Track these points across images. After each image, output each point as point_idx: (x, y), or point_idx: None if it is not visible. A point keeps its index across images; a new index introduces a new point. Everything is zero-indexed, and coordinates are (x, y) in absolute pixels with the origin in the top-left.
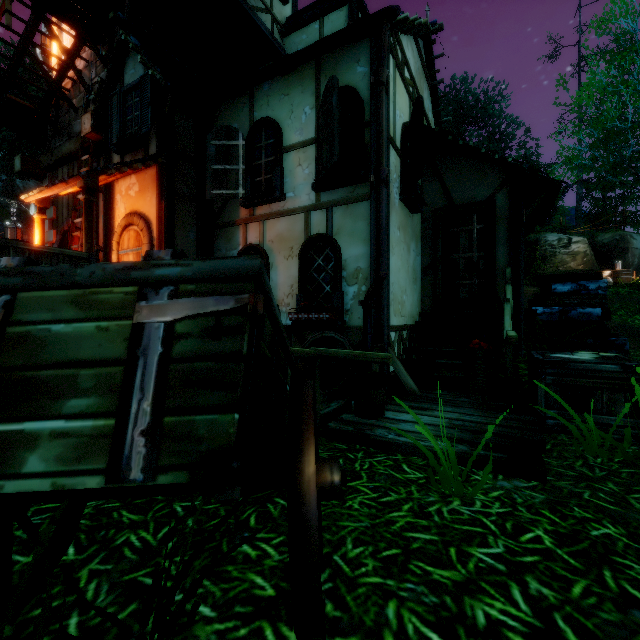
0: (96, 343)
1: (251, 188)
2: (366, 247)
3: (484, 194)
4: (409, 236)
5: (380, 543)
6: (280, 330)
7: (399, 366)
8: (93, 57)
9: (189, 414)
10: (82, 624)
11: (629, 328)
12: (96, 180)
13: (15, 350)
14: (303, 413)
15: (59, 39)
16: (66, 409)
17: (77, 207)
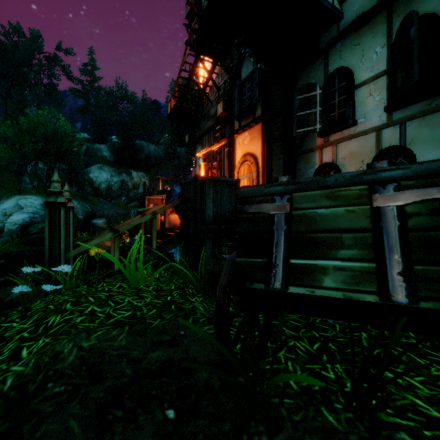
0: (348, 219)
1: (326, 122)
2: None
3: None
4: None
5: None
6: None
7: None
8: (220, 70)
9: (435, 265)
10: (296, 382)
11: None
12: (233, 138)
13: (299, 223)
14: None
15: (206, 67)
16: (339, 255)
17: (214, 156)
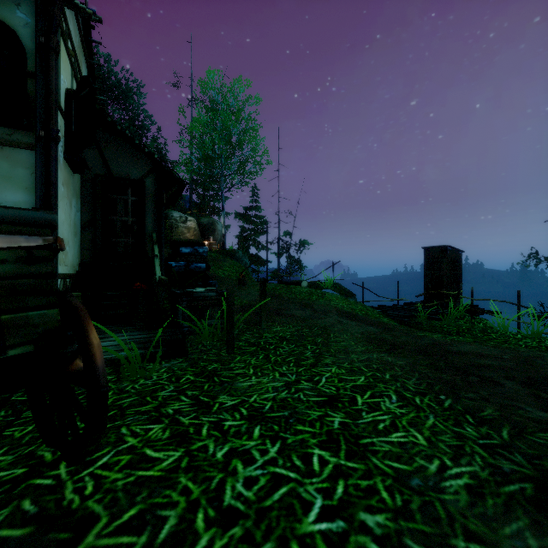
0: None
1: None
2: (29, 196)
3: (137, 174)
4: (71, 193)
5: None
6: None
7: None
8: None
9: (23, 312)
10: None
11: (217, 276)
12: None
13: None
14: (81, 314)
15: None
16: None
17: None
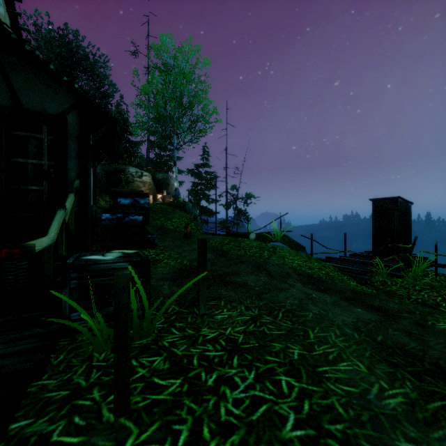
0: None
1: None
2: None
3: (56, 109)
4: None
5: None
6: None
7: None
8: None
9: None
10: None
11: (164, 228)
12: None
13: None
14: None
15: None
16: None
17: None
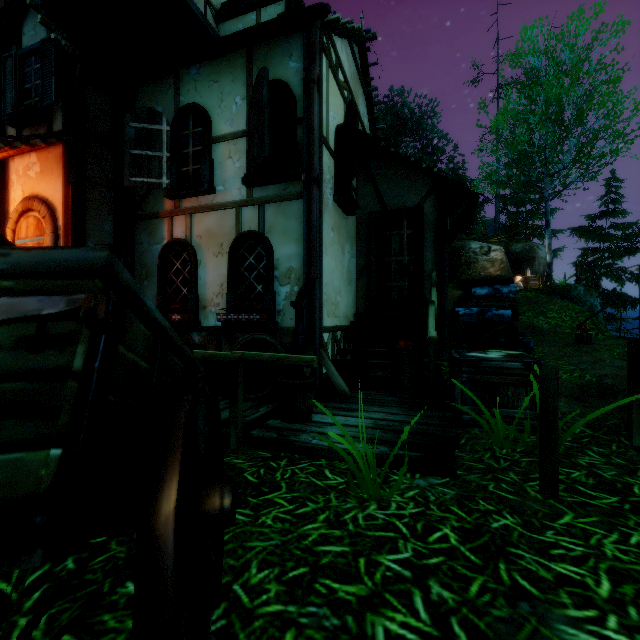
0: None
1: (177, 178)
2: (298, 247)
3: (413, 201)
4: (344, 238)
5: (288, 563)
6: (166, 335)
7: (331, 367)
8: None
9: None
10: None
11: (534, 328)
12: None
13: None
14: (170, 436)
15: None
16: None
17: None
